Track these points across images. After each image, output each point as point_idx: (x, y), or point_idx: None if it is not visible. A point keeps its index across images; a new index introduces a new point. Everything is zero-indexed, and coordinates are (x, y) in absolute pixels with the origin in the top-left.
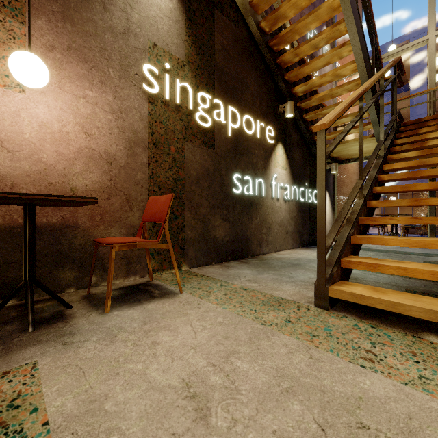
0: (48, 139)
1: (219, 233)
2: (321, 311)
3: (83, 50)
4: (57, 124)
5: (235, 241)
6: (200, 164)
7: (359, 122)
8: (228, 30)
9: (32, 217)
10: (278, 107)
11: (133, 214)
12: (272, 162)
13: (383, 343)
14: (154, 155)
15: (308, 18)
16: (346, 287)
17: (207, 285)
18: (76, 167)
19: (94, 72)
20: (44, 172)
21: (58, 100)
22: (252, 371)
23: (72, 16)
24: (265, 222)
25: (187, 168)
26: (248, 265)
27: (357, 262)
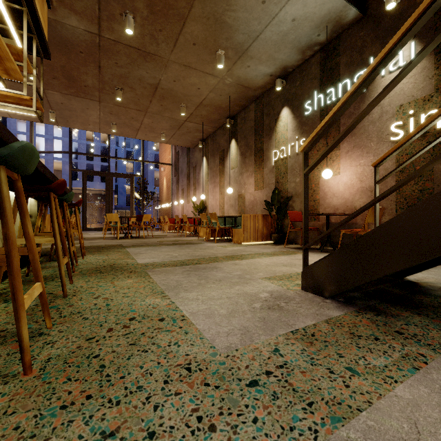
0: (347, 188)
1: None
2: None
3: (359, 143)
4: (349, 181)
5: None
6: None
7: None
8: None
9: (327, 220)
10: None
11: (384, 217)
12: None
13: None
14: (400, 178)
15: None
16: None
17: None
18: (356, 197)
19: (364, 150)
20: (345, 202)
21: (350, 171)
22: (310, 262)
23: (354, 132)
24: None
25: (435, 179)
26: None
27: None
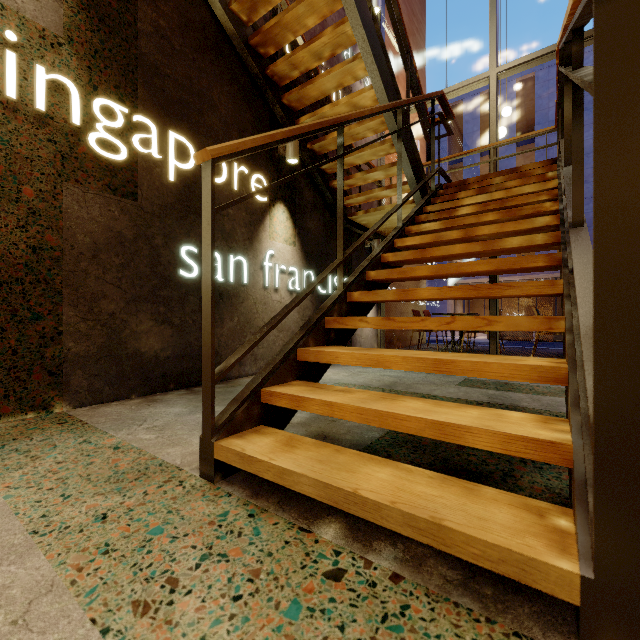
0: None
1: (148, 345)
2: (201, 485)
3: None
4: None
5: (186, 358)
6: (102, 224)
7: (339, 167)
8: (170, 4)
9: None
10: (278, 147)
11: None
12: (264, 231)
13: (224, 555)
14: None
15: (299, 6)
16: (248, 439)
17: (52, 444)
18: None
19: None
20: None
21: None
22: None
23: None
24: (250, 324)
25: (67, 229)
26: (193, 398)
27: (280, 394)
